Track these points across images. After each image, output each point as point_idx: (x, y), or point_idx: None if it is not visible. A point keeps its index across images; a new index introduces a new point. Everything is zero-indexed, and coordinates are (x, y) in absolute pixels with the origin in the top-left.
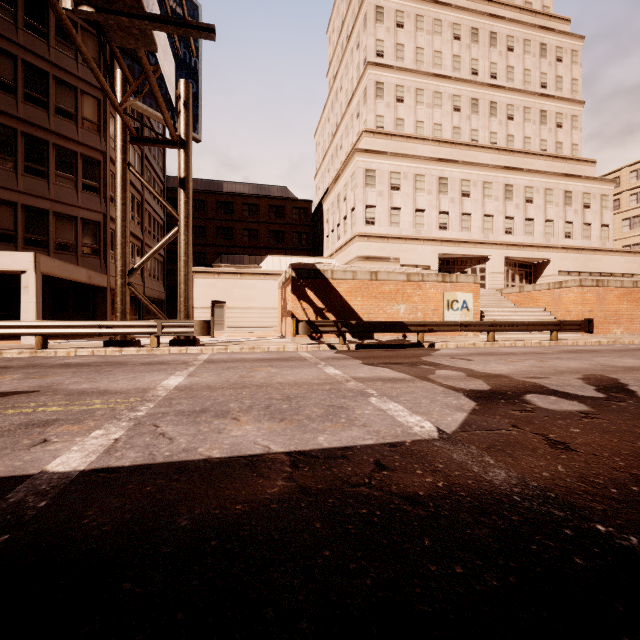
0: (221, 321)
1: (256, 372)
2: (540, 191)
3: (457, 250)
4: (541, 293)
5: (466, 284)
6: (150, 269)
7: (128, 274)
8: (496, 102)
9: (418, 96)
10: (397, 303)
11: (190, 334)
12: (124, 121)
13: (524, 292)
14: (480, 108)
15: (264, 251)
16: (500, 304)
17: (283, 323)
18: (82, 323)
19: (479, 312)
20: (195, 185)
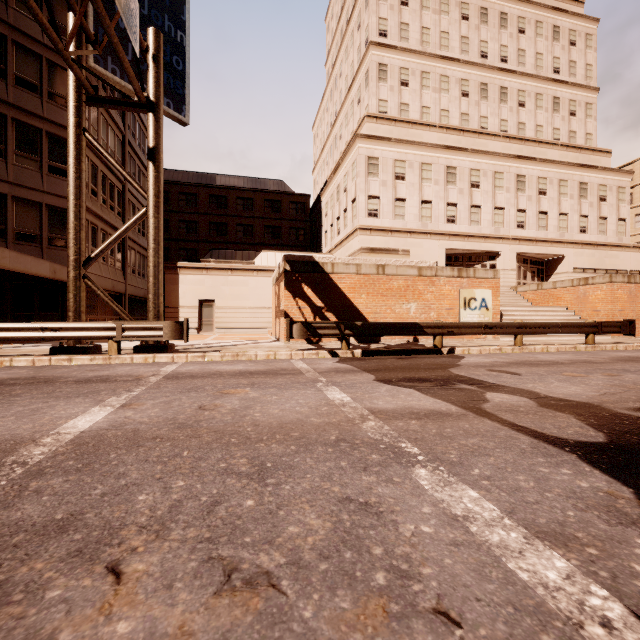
0: (210, 322)
1: (226, 398)
2: (554, 182)
3: (466, 245)
4: (563, 291)
5: (485, 280)
6: (134, 265)
7: (83, 264)
8: (506, 87)
9: (424, 79)
10: (407, 301)
11: (158, 338)
12: (75, 73)
13: (543, 290)
14: (490, 93)
15: (259, 248)
16: (516, 303)
17: (277, 324)
18: (19, 325)
19: (499, 312)
20: (186, 178)
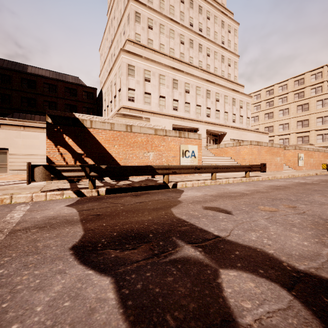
0: (4, 165)
1: None
2: (222, 96)
3: (183, 123)
4: (229, 148)
5: (194, 139)
6: None
7: None
8: (202, 45)
9: (161, 28)
10: (147, 151)
11: None
12: None
13: (220, 148)
14: (194, 46)
15: None
16: (207, 155)
17: None
18: None
19: (201, 159)
20: (2, 63)
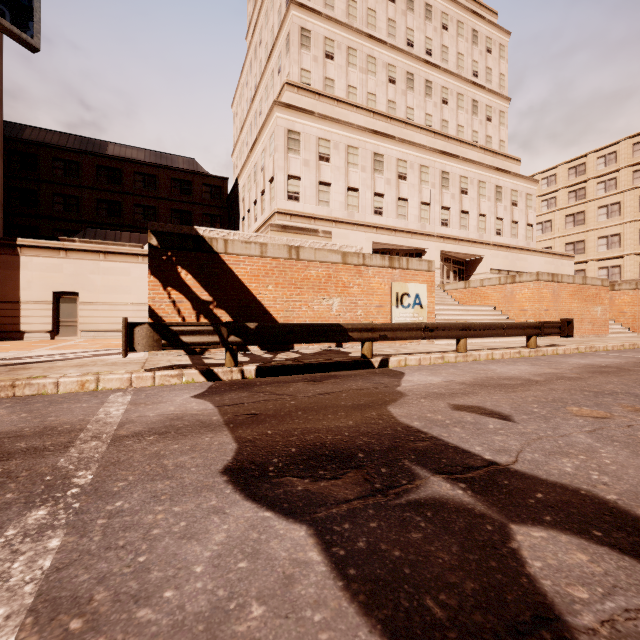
0: (72, 322)
1: None
2: (474, 183)
3: (393, 240)
4: (490, 289)
5: (419, 272)
6: None
7: None
8: (431, 82)
9: (350, 56)
10: (328, 296)
11: None
12: None
13: (470, 288)
14: (416, 85)
15: None
16: (444, 302)
17: None
18: None
19: (434, 310)
20: (65, 141)
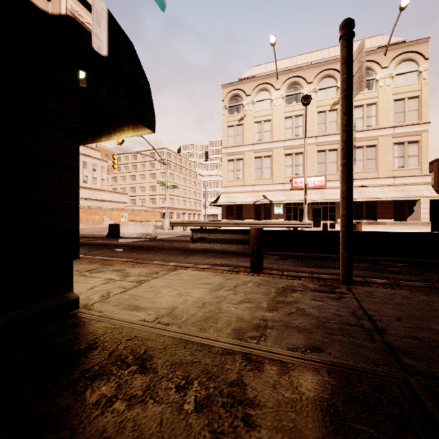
0: None
1: None
2: None
3: None
4: None
5: None
6: None
7: None
8: None
9: None
10: None
11: None
12: None
13: None
14: None
15: None
16: None
17: None
18: None
19: None
20: None
